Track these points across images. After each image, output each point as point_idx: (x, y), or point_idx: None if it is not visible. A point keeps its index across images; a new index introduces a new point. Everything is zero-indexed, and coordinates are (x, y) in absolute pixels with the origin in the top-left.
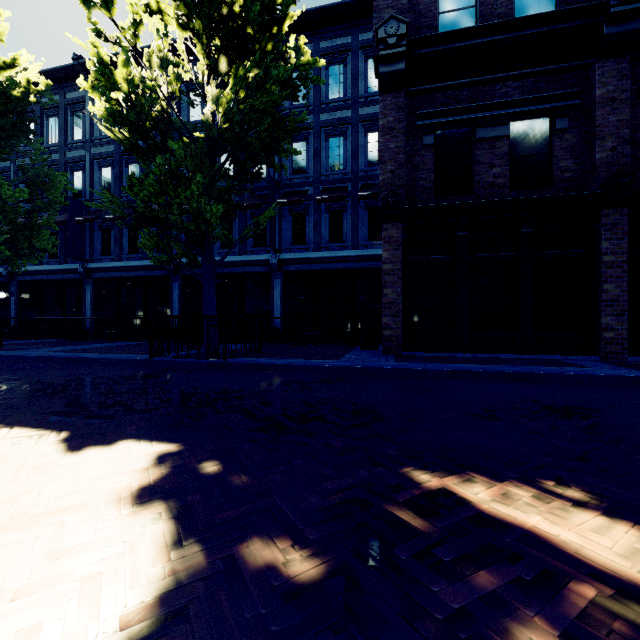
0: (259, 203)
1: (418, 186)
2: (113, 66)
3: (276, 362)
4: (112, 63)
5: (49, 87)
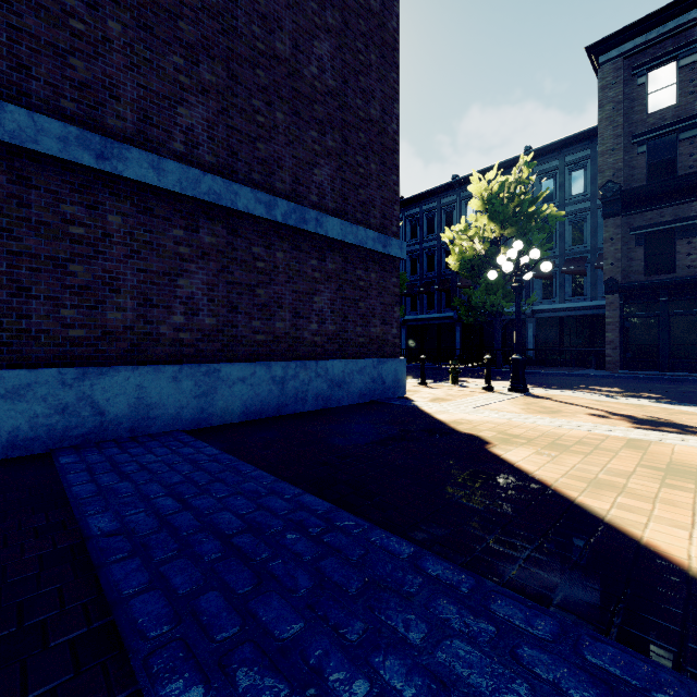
0: None
1: (632, 270)
2: (419, 198)
3: (537, 371)
4: (419, 197)
5: None
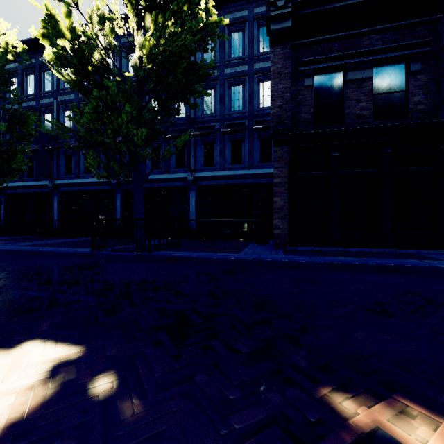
0: (179, 135)
1: (300, 118)
2: None
3: (189, 255)
4: None
5: (25, 50)
